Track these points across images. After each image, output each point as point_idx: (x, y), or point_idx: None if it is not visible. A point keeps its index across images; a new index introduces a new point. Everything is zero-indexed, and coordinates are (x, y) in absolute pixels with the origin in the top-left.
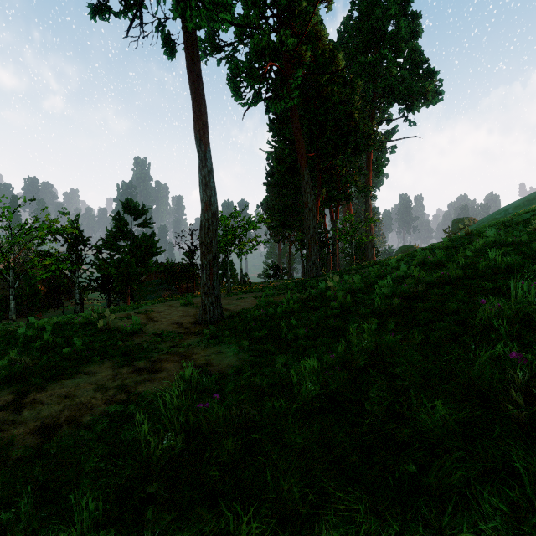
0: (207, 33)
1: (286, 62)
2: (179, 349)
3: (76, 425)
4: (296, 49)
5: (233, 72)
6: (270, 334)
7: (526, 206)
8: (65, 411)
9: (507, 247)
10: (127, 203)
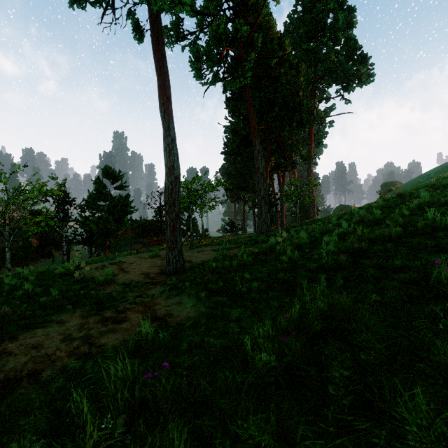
0: (172, 23)
1: (240, 47)
2: (144, 299)
3: (35, 380)
4: (249, 36)
5: (194, 55)
6: (226, 286)
7: (445, 171)
8: (29, 364)
9: (440, 207)
10: (106, 169)
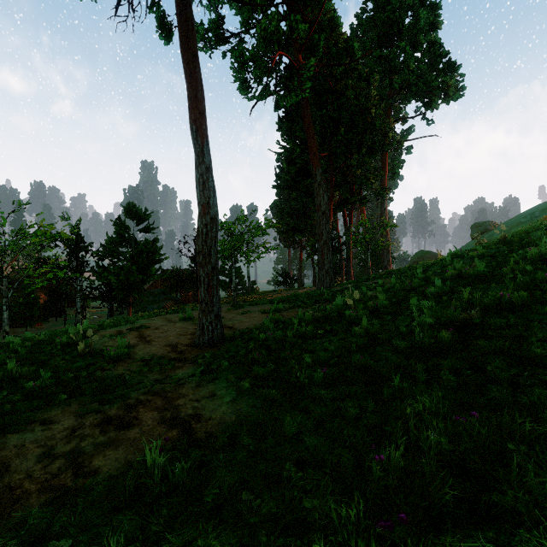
0: (211, 22)
1: (296, 52)
2: (165, 386)
3: None
4: (307, 38)
5: (238, 60)
6: (278, 370)
7: None
8: None
9: None
10: (129, 207)
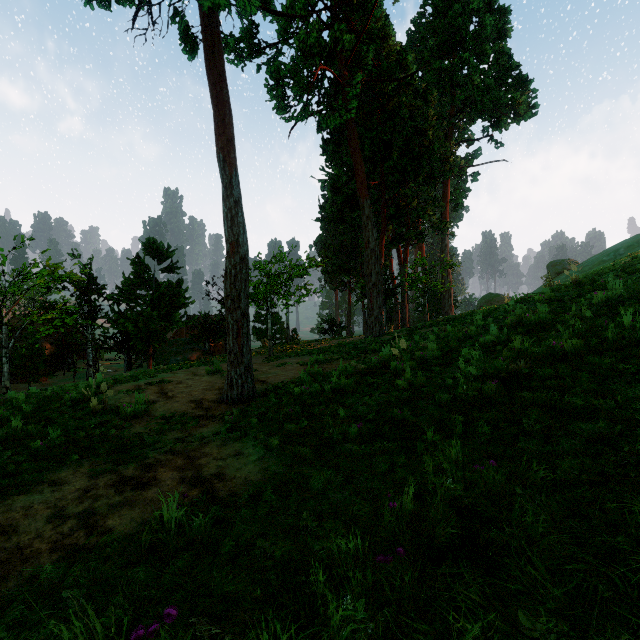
0: (243, 31)
1: (341, 66)
2: (187, 445)
3: None
4: (354, 50)
5: (273, 77)
6: (312, 426)
7: None
8: None
9: None
10: (149, 243)
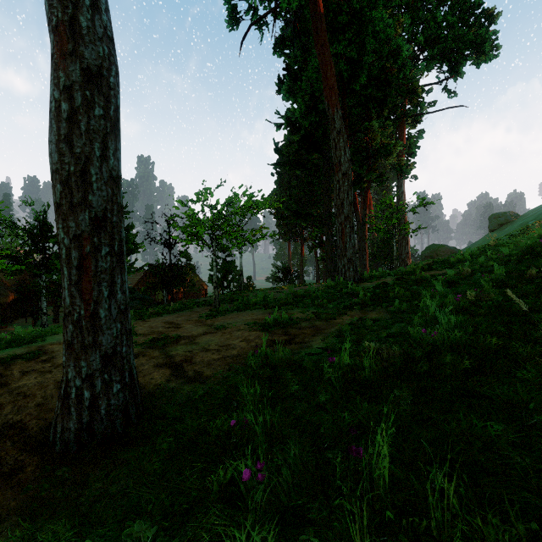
0: None
1: None
2: None
3: None
4: None
5: None
6: None
7: None
8: None
9: None
10: None
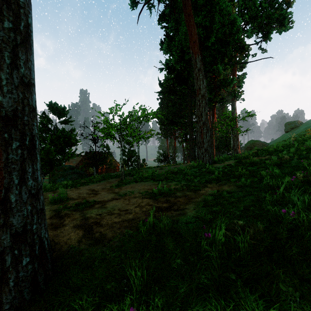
0: None
1: None
2: None
3: None
4: None
5: None
6: None
7: None
8: None
9: None
10: (51, 104)
